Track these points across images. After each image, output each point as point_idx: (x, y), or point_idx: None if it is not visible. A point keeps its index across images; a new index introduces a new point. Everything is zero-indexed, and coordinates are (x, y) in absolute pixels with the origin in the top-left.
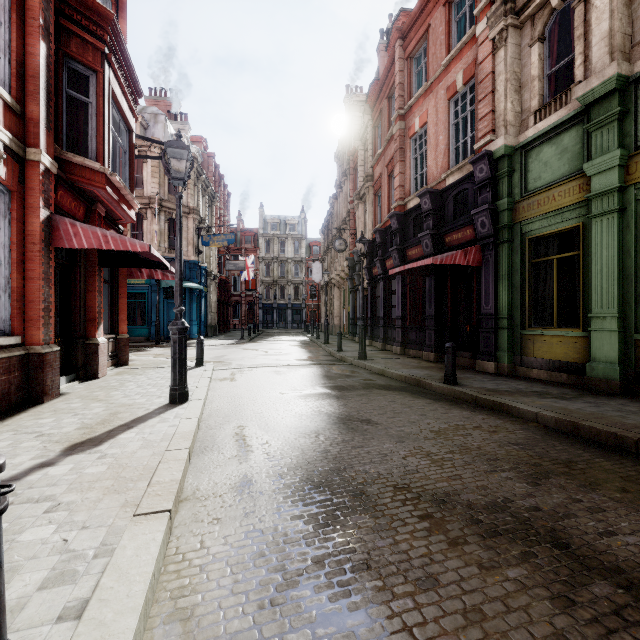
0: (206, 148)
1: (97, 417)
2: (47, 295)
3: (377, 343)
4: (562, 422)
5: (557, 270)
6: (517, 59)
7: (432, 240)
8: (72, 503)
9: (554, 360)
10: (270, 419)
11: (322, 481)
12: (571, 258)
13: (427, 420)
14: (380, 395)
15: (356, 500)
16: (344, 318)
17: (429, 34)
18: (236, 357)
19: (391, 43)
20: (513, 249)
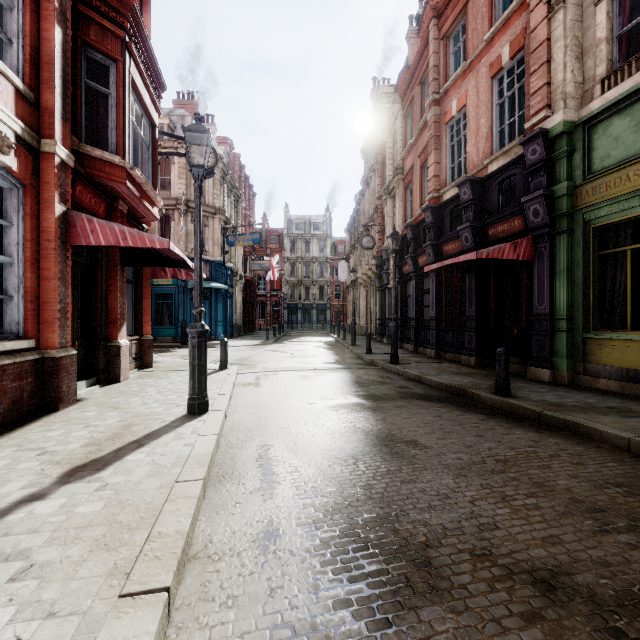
0: (232, 149)
1: (108, 430)
2: (63, 295)
3: (408, 345)
4: None
5: (631, 263)
6: (578, 21)
7: (473, 233)
8: (47, 565)
9: (628, 369)
10: (298, 437)
11: (370, 537)
12: None
13: (487, 444)
14: (422, 407)
15: (421, 575)
16: (371, 318)
17: (468, 8)
18: (261, 359)
19: (423, 26)
20: (573, 240)
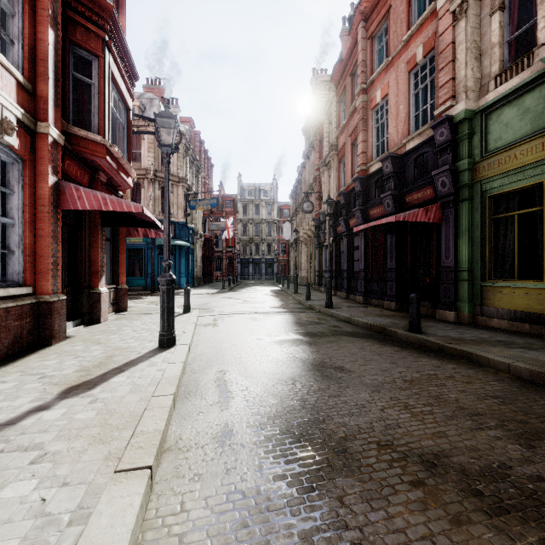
0: (193, 127)
1: (95, 360)
2: (55, 251)
3: (341, 293)
4: (538, 374)
5: (518, 225)
6: (477, 29)
7: (393, 200)
8: (58, 453)
9: (515, 310)
10: (249, 364)
11: (302, 434)
12: (529, 214)
13: (398, 368)
14: (349, 342)
15: (339, 458)
16: (311, 271)
17: (390, 14)
18: (218, 305)
19: (354, 27)
20: (473, 206)
